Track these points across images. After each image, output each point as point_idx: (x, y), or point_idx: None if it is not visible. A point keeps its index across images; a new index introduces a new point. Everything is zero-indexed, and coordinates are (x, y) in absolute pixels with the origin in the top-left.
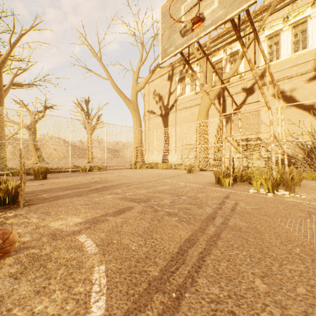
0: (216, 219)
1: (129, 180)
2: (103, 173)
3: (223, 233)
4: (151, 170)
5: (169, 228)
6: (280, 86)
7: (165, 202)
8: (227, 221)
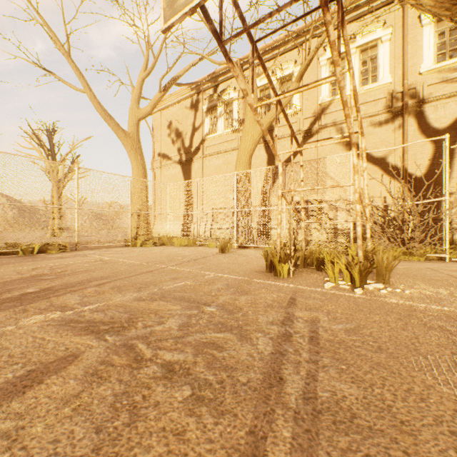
0: (287, 382)
1: (110, 271)
2: (67, 257)
3: (321, 453)
4: (160, 249)
5: (155, 456)
6: (345, 130)
7: (169, 328)
8: (313, 384)
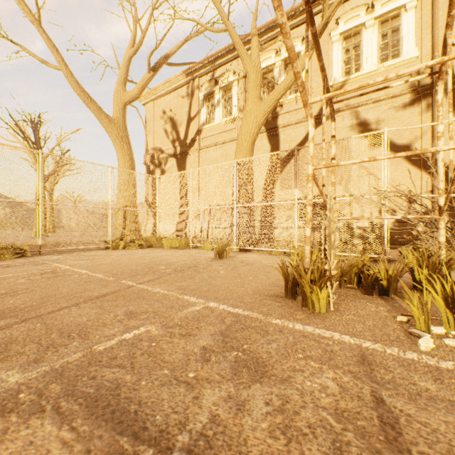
0: None
1: (39, 296)
2: (15, 265)
3: None
4: (145, 252)
5: None
6: (361, 114)
7: None
8: None
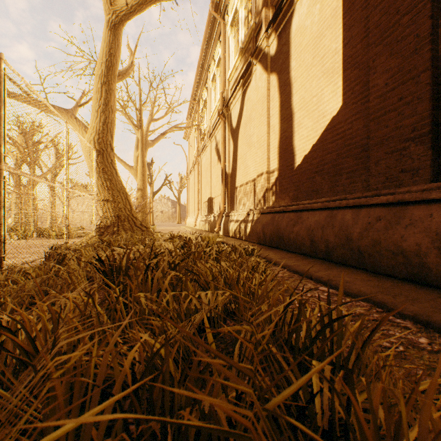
0: None
1: None
2: None
3: None
4: None
5: None
6: (216, 138)
7: None
8: None
